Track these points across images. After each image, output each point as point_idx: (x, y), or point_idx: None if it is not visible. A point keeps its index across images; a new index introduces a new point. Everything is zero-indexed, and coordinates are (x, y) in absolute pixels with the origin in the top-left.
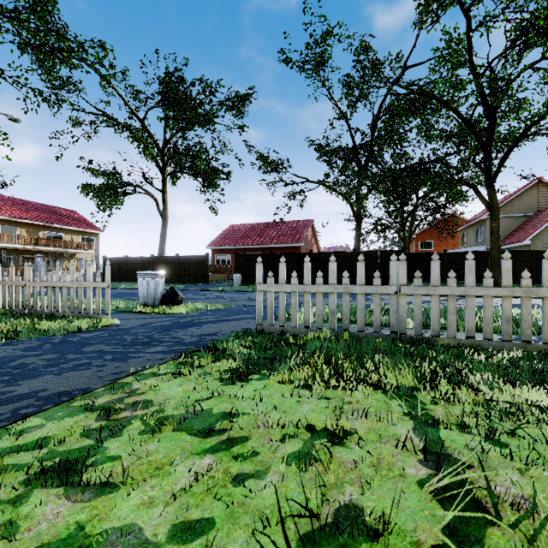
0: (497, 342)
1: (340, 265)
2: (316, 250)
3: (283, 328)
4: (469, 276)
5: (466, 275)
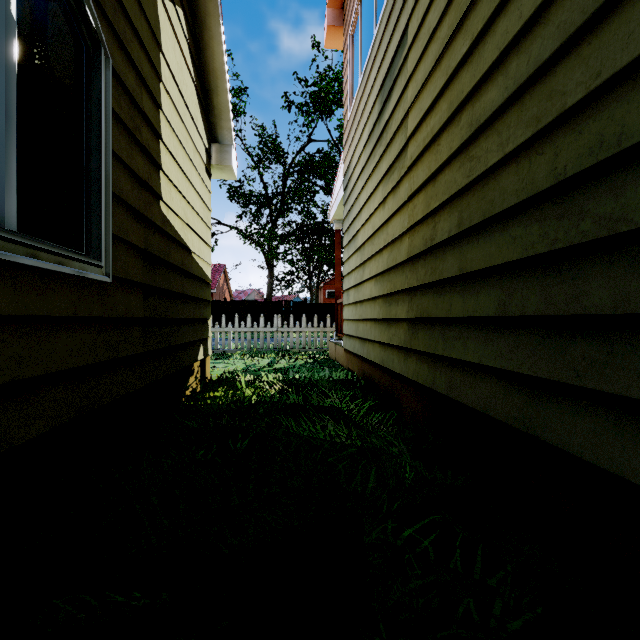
0: (313, 349)
1: (253, 313)
2: (228, 296)
3: (224, 350)
4: (304, 324)
5: (303, 323)
